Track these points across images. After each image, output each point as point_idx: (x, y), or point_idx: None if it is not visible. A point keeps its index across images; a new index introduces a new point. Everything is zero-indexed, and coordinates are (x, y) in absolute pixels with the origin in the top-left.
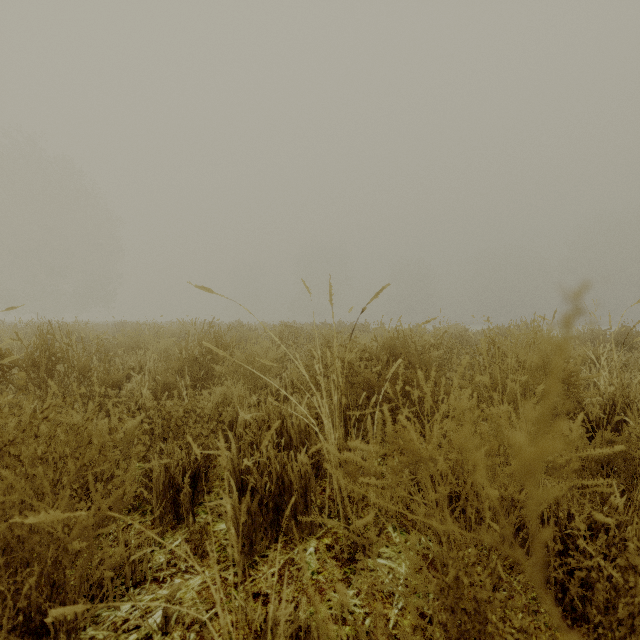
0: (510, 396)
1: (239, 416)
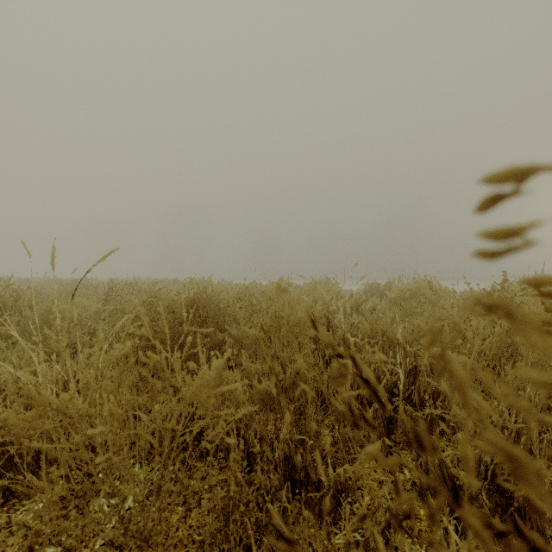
0: (250, 340)
1: None
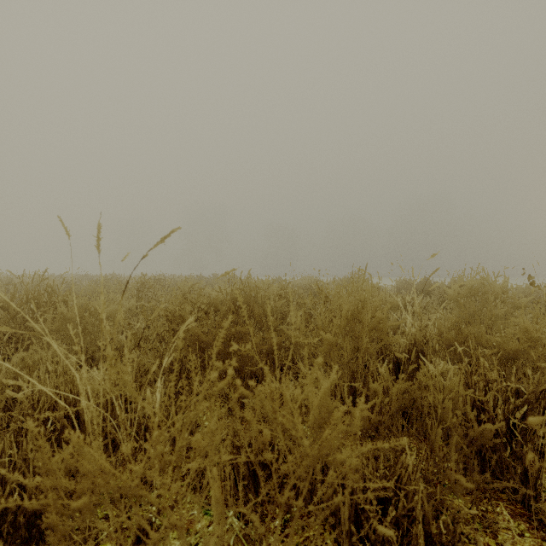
0: (325, 347)
1: (21, 391)
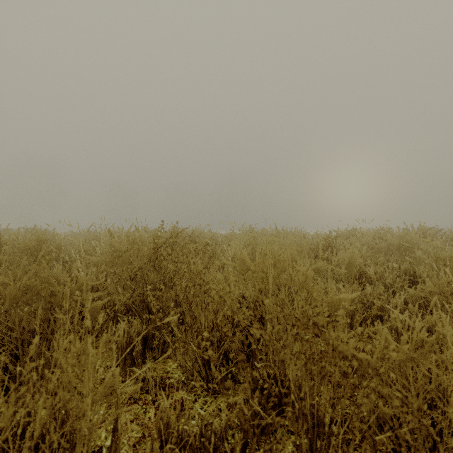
0: None
1: None
